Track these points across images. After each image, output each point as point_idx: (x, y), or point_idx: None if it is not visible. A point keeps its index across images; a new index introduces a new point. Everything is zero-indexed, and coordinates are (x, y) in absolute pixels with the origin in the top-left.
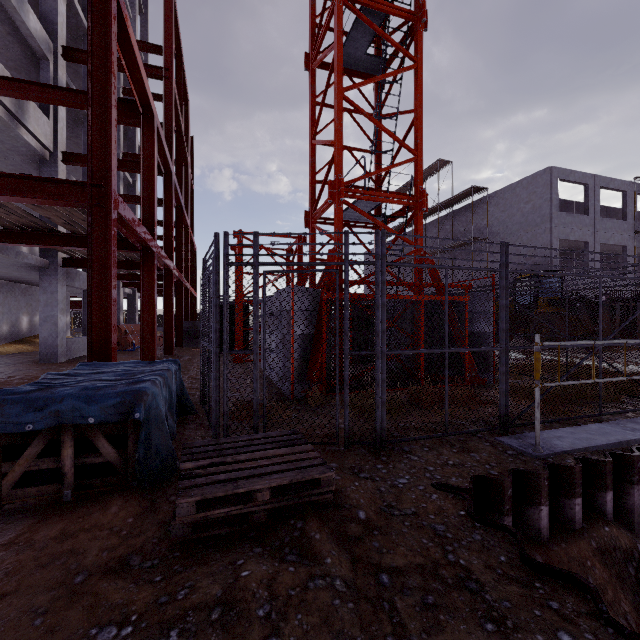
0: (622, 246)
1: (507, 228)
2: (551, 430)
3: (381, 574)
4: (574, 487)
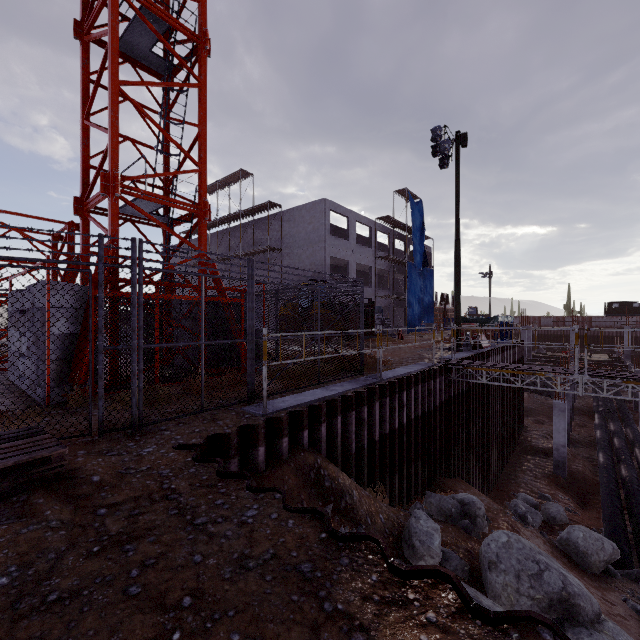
0: (369, 266)
1: (296, 242)
2: (283, 397)
3: (100, 510)
4: (283, 431)
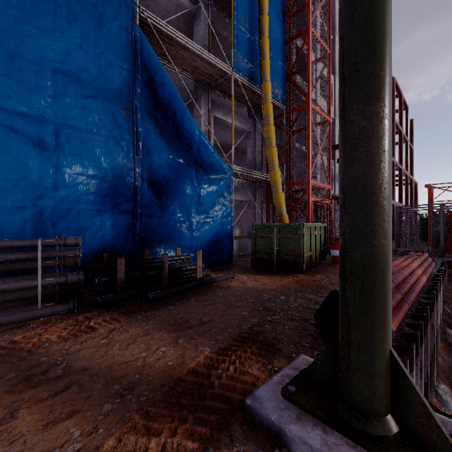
0: None
1: None
2: None
3: None
4: None
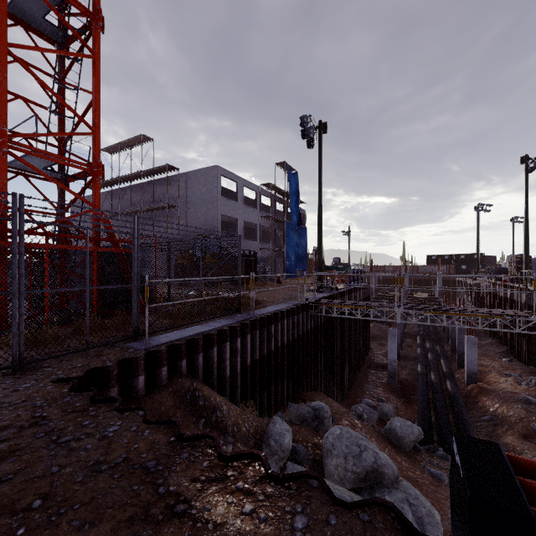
0: (255, 224)
1: (192, 201)
2: (167, 334)
3: None
4: (162, 361)
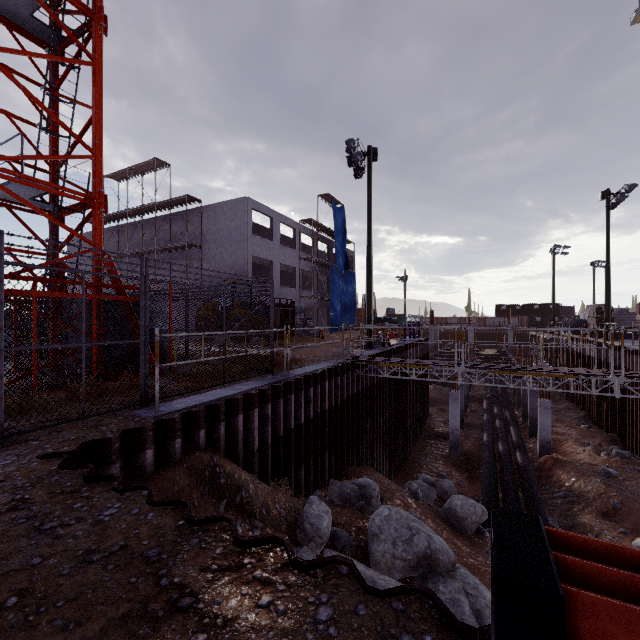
0: (293, 267)
1: (217, 240)
2: (182, 399)
3: None
4: (175, 432)
